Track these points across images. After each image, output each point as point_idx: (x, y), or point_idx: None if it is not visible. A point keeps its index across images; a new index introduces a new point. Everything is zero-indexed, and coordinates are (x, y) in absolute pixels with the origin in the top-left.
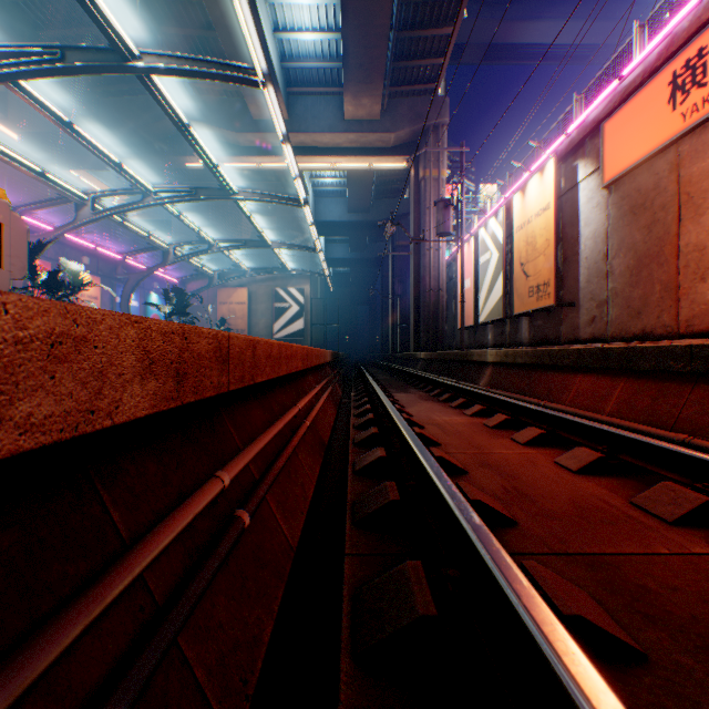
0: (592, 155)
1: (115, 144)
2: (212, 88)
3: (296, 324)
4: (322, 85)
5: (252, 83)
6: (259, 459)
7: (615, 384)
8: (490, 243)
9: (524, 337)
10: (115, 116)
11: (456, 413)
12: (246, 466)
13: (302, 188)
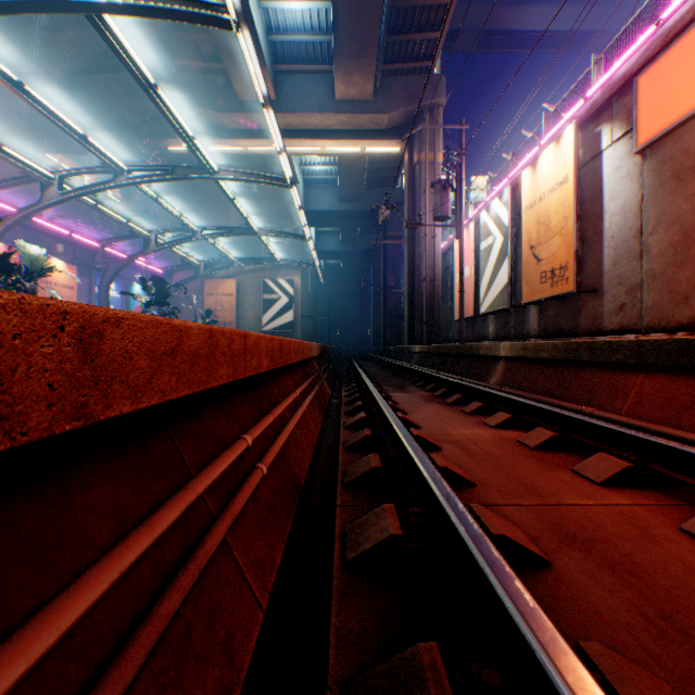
0: (620, 117)
1: (93, 125)
2: (194, 64)
3: (285, 316)
4: (312, 63)
5: (222, 23)
6: None
7: None
8: (493, 226)
9: (532, 328)
10: (92, 95)
11: (475, 423)
12: None
13: (288, 165)
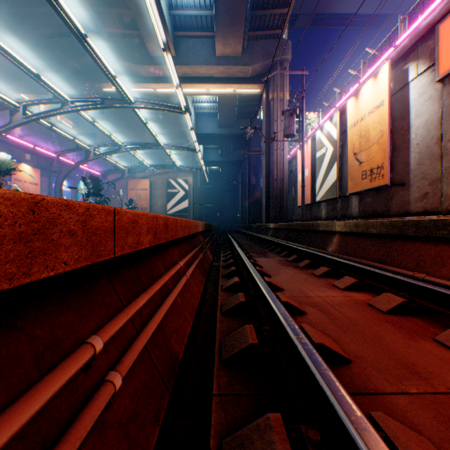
0: (424, 56)
1: (51, 74)
2: (119, 31)
3: (182, 203)
4: (200, 30)
5: None
6: None
7: None
8: (325, 140)
9: (354, 211)
10: (50, 53)
11: (326, 285)
12: None
13: (183, 97)
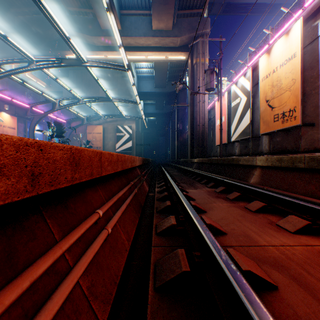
0: None
1: (25, 43)
2: (78, 10)
3: (127, 144)
4: (140, 9)
5: None
6: None
7: None
8: (239, 92)
9: (264, 149)
10: (24, 26)
11: (270, 225)
12: None
13: (125, 56)
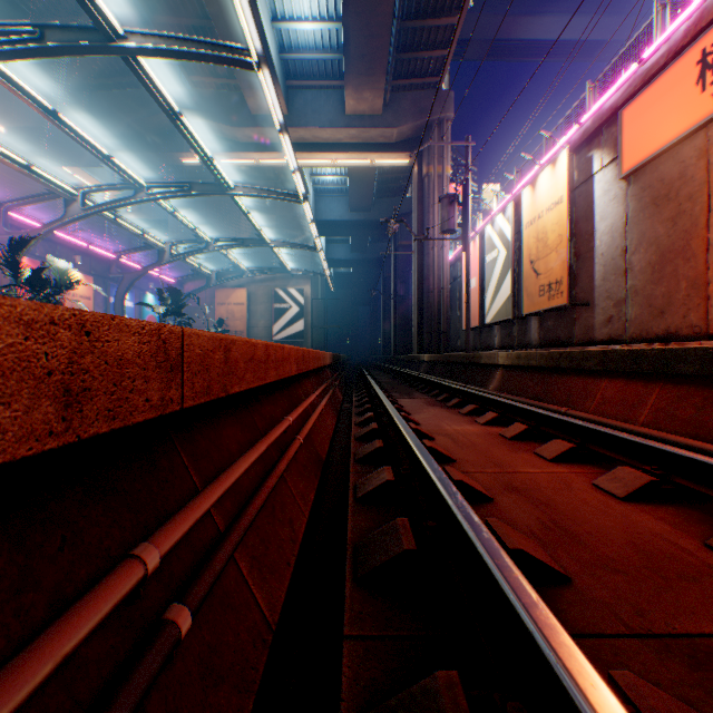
0: (608, 145)
1: (109, 139)
2: (208, 81)
3: (296, 325)
4: (323, 78)
5: (245, 65)
6: (228, 498)
7: (649, 391)
8: (497, 240)
9: (533, 338)
10: (109, 110)
11: (468, 421)
12: (205, 515)
13: (302, 183)
